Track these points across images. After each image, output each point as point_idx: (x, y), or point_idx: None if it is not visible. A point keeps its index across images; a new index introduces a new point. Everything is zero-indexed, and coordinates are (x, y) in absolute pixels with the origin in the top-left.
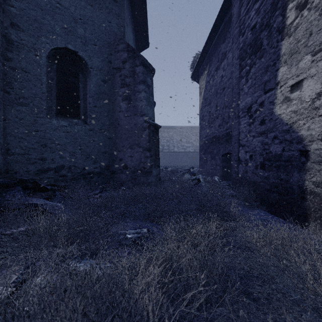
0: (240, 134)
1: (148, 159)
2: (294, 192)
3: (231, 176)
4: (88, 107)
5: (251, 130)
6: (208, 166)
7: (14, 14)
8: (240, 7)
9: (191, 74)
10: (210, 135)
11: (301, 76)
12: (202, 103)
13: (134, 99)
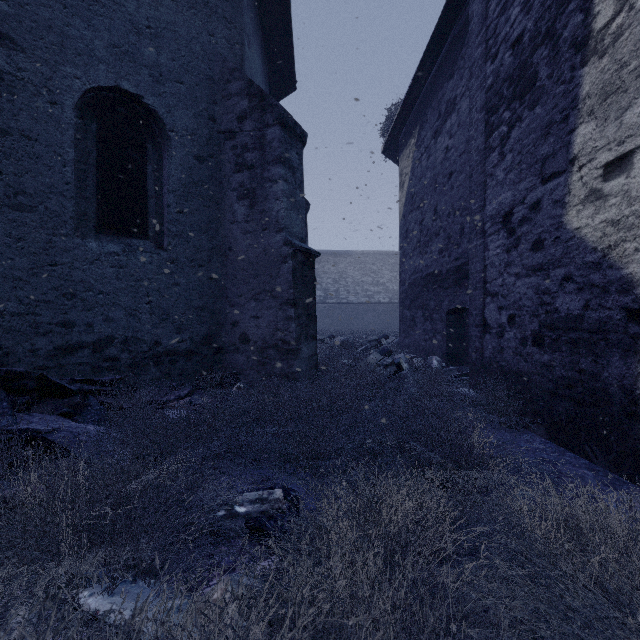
0: (488, 269)
1: (291, 322)
2: (612, 401)
3: (465, 355)
4: (165, 213)
5: (511, 261)
6: (417, 334)
7: (3, 15)
8: (487, 1)
9: (384, 146)
10: (422, 271)
11: (628, 143)
12: (404, 206)
13: (263, 196)
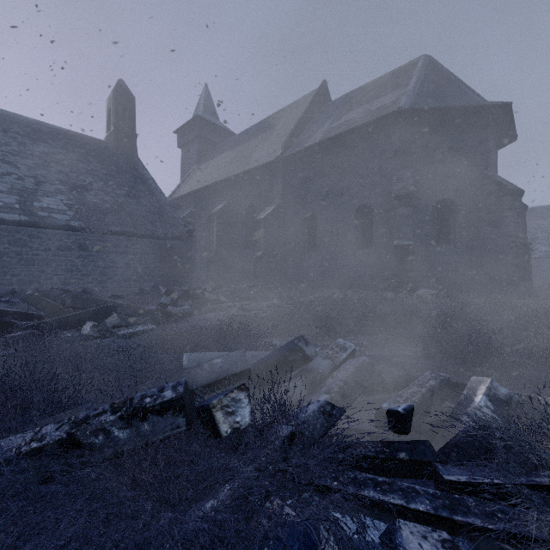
0: None
1: (515, 273)
2: None
3: None
4: (457, 235)
5: None
6: None
7: (415, 192)
8: None
9: None
10: None
11: None
12: None
13: (500, 224)
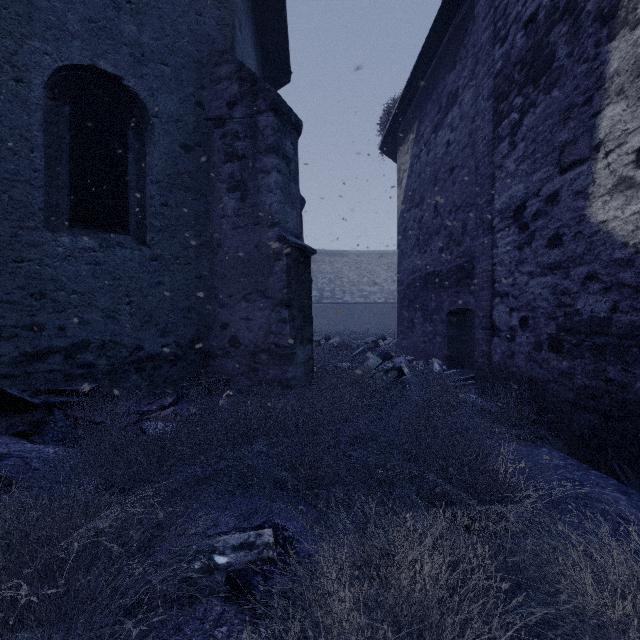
0: (496, 268)
1: (285, 325)
2: None
3: (467, 358)
4: (148, 206)
5: (524, 259)
6: (416, 335)
7: None
8: None
9: (381, 142)
10: (421, 270)
11: None
12: (402, 203)
13: (255, 188)
